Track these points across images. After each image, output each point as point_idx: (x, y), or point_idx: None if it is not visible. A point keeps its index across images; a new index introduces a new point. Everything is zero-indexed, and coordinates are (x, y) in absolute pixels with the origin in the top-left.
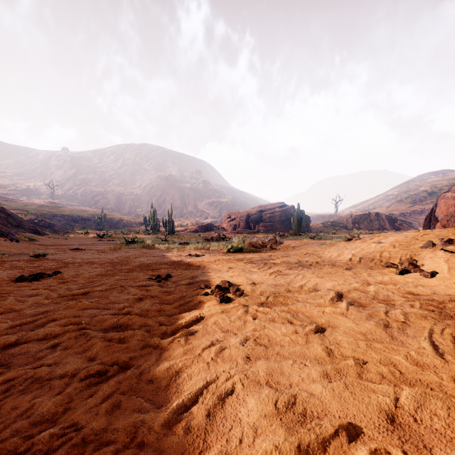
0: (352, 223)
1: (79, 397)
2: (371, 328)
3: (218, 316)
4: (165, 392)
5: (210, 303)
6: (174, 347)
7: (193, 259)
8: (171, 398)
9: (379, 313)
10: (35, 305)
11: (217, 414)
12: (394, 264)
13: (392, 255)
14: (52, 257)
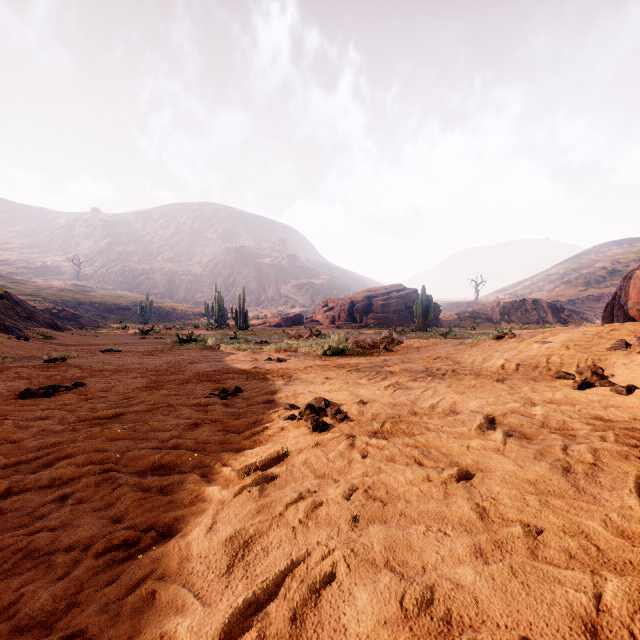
0: (499, 314)
1: (92, 583)
2: (544, 474)
3: (310, 452)
4: (226, 576)
5: (297, 432)
6: (243, 501)
7: (273, 365)
8: (236, 587)
9: (554, 449)
10: (43, 433)
11: (307, 616)
12: (569, 373)
13: (564, 360)
14: (74, 361)
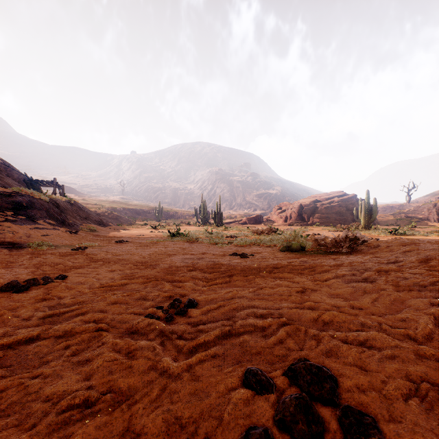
0: (437, 214)
1: None
2: None
3: None
4: None
5: None
6: None
7: (237, 261)
8: None
9: None
10: None
11: None
12: None
13: None
14: (90, 250)
